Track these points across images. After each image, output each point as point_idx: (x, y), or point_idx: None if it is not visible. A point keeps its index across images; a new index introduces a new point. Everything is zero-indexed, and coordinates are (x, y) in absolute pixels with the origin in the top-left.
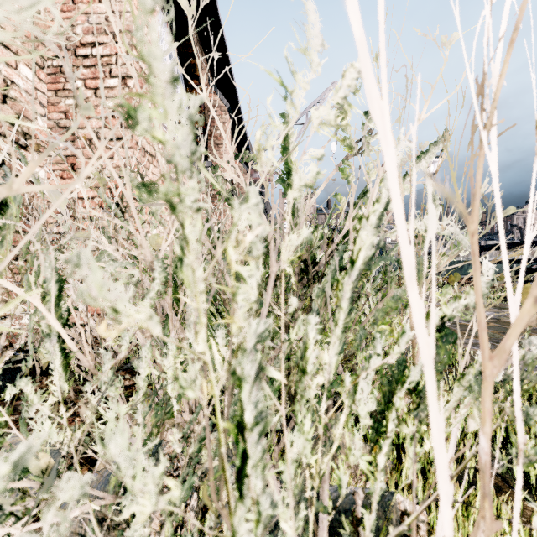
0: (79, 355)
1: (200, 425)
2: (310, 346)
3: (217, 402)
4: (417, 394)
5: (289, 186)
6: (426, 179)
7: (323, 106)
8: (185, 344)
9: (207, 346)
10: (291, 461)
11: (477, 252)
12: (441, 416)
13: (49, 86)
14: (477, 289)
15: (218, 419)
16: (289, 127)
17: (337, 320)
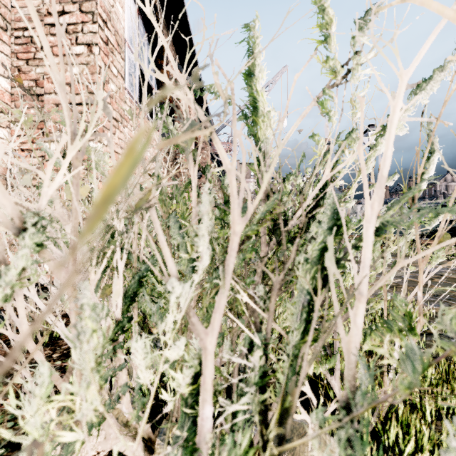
0: None
1: None
2: None
3: None
4: None
5: (254, 124)
6: None
7: None
8: None
9: None
10: None
11: None
12: None
13: (20, 55)
14: None
15: None
16: (255, 44)
17: None
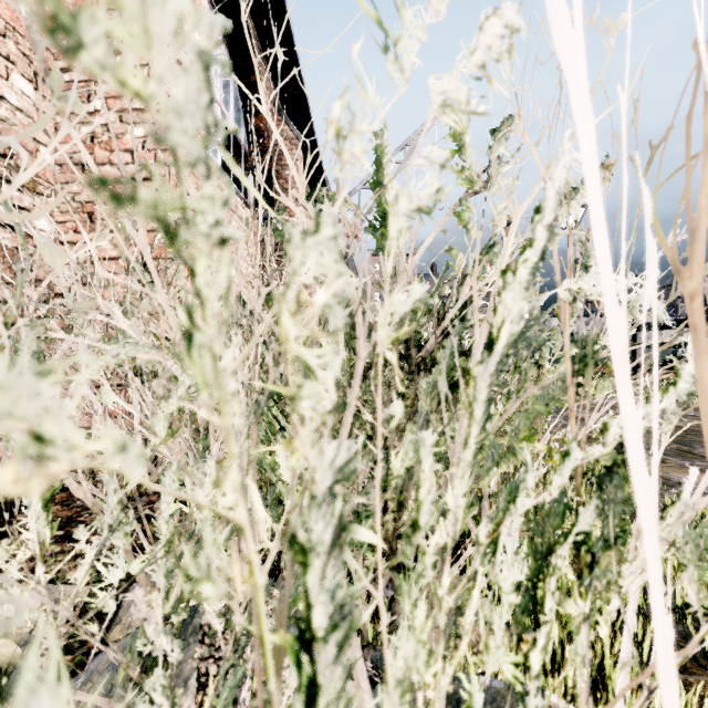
0: (69, 483)
1: None
2: (424, 482)
3: (261, 598)
4: (588, 551)
5: (384, 237)
6: (642, 189)
7: (448, 76)
8: (196, 495)
9: (242, 497)
10: (394, 684)
11: (701, 325)
12: (669, 621)
13: None
14: (702, 388)
15: (263, 631)
16: (384, 153)
17: (467, 436)
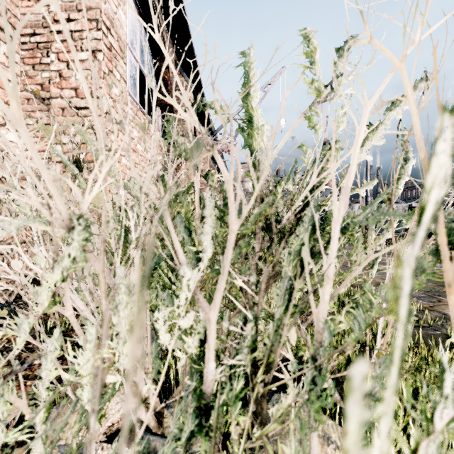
0: None
1: (130, 451)
2: (349, 453)
3: None
4: None
5: (250, 136)
6: None
7: None
8: None
9: None
10: None
11: None
12: None
13: (26, 60)
14: None
15: None
16: (251, 68)
17: (393, 349)
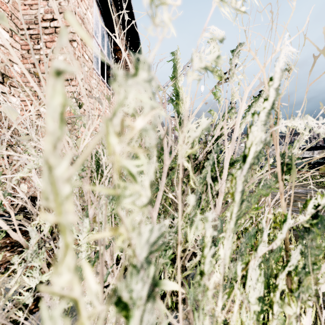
0: (10, 232)
1: (108, 288)
2: (207, 244)
3: None
4: (296, 275)
5: (177, 105)
6: None
7: None
8: None
9: (76, 275)
10: None
11: None
12: None
13: (23, 47)
14: None
15: None
16: (177, 62)
17: (231, 213)
